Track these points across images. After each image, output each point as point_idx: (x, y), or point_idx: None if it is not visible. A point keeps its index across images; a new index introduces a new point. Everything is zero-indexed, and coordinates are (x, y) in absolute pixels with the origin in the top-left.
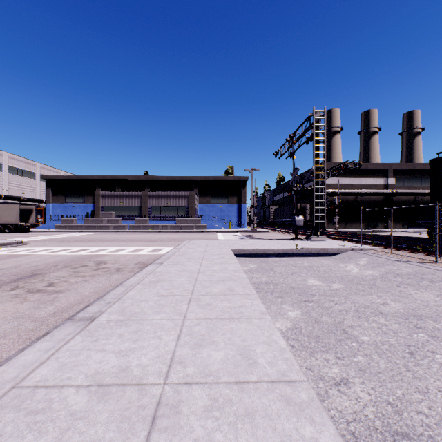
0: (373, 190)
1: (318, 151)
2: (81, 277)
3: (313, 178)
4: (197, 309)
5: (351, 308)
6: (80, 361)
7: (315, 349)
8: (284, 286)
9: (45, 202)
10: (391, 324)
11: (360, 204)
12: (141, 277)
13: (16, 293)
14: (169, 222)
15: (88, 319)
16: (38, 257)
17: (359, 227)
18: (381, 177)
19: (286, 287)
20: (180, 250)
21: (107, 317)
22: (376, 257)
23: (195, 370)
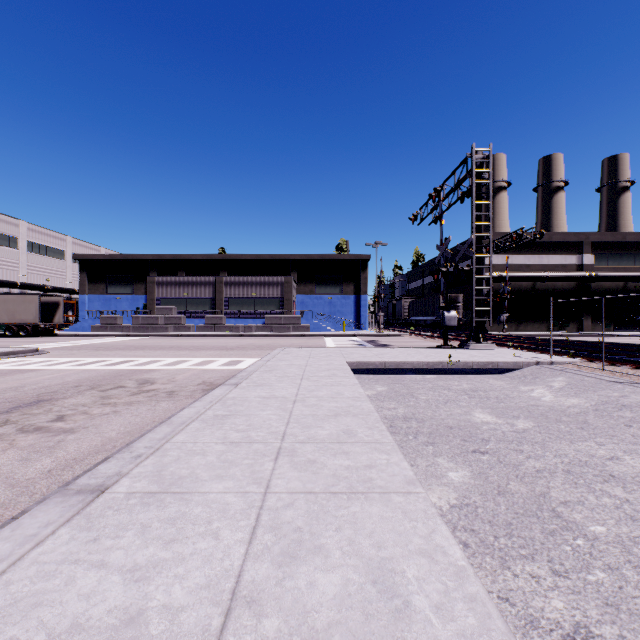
0: (561, 274)
1: (480, 212)
2: (111, 405)
3: (472, 253)
4: (290, 472)
5: (556, 466)
6: (49, 593)
7: (510, 553)
8: (435, 424)
9: (78, 293)
10: (637, 499)
11: (541, 293)
12: (202, 408)
13: (1, 432)
14: (254, 321)
15: (92, 490)
16: (54, 373)
17: (538, 329)
18: (573, 253)
19: (438, 426)
20: (268, 363)
21: (128, 486)
22: (580, 376)
23: (281, 626)
